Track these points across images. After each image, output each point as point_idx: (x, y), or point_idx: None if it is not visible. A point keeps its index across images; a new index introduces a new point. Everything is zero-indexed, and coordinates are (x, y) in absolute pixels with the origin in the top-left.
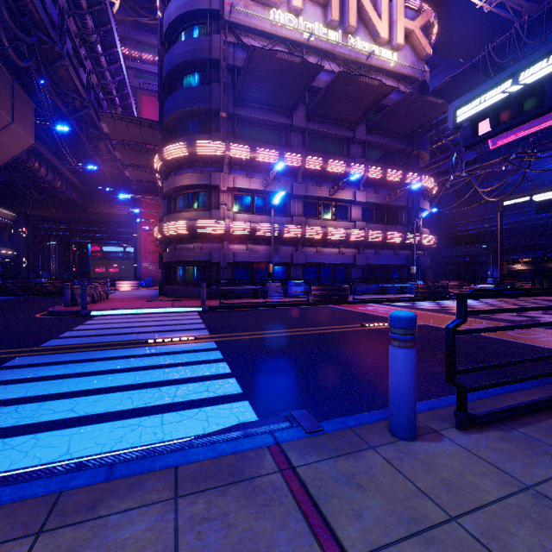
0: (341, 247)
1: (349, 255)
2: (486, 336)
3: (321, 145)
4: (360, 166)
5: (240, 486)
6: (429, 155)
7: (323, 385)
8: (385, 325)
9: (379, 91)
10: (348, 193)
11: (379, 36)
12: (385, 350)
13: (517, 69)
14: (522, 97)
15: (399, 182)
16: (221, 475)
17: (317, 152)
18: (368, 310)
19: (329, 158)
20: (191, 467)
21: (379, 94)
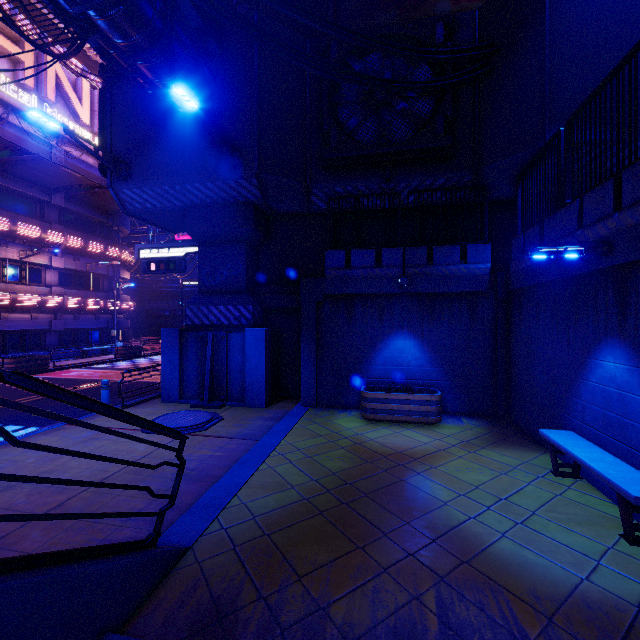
0: (35, 313)
1: (45, 321)
2: (152, 382)
3: (5, 199)
4: (58, 234)
5: (63, 429)
6: (130, 226)
7: (68, 415)
8: (92, 385)
9: (81, 180)
10: (44, 258)
11: (80, 119)
12: (95, 398)
13: (167, 246)
14: (169, 261)
15: (101, 253)
16: (55, 430)
17: (0, 206)
18: (74, 376)
19: (18, 218)
20: (43, 432)
21: (82, 181)
